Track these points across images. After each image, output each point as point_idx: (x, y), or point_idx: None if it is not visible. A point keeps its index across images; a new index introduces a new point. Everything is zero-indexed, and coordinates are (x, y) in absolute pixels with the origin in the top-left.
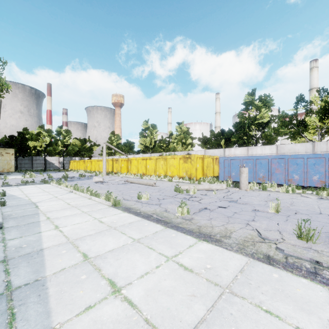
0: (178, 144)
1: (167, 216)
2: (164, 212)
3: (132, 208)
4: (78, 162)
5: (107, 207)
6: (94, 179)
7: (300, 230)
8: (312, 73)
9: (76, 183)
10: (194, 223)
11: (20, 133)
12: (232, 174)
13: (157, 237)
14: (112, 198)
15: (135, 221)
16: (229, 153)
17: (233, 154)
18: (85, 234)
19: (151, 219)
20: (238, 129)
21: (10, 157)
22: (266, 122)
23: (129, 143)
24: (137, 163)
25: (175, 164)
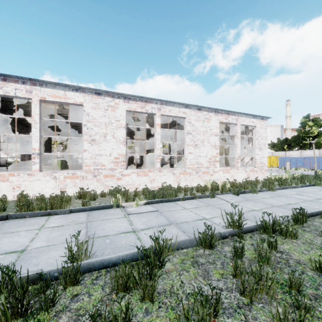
0: None
1: None
2: None
3: None
4: None
5: None
6: None
7: (285, 171)
8: None
9: None
10: None
11: None
12: (285, 165)
13: None
14: None
15: None
16: (288, 154)
17: (291, 155)
18: None
19: None
20: (295, 139)
21: None
22: (316, 135)
23: None
24: None
25: None
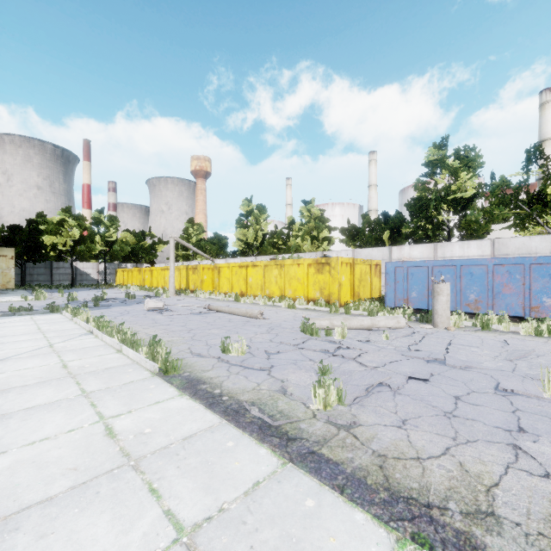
0: (304, 240)
1: (288, 412)
2: (280, 394)
3: (204, 380)
4: (130, 272)
5: (147, 376)
6: (147, 304)
7: None
8: (545, 113)
9: (113, 311)
10: (362, 443)
11: (32, 222)
12: (411, 294)
13: (257, 518)
14: (162, 354)
15: (201, 432)
16: (398, 255)
17: (407, 257)
18: (35, 496)
19: (246, 423)
20: (417, 210)
21: (8, 263)
22: (469, 198)
23: (218, 238)
24: (230, 274)
25: (300, 276)
